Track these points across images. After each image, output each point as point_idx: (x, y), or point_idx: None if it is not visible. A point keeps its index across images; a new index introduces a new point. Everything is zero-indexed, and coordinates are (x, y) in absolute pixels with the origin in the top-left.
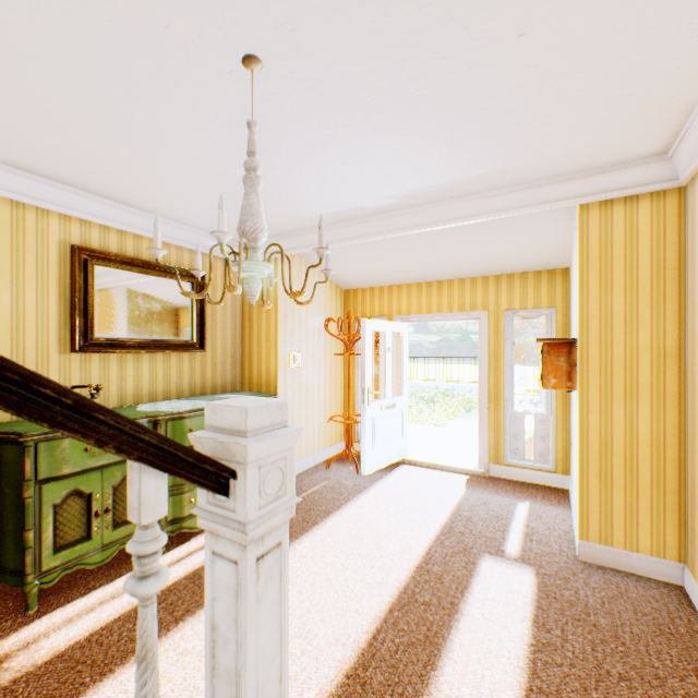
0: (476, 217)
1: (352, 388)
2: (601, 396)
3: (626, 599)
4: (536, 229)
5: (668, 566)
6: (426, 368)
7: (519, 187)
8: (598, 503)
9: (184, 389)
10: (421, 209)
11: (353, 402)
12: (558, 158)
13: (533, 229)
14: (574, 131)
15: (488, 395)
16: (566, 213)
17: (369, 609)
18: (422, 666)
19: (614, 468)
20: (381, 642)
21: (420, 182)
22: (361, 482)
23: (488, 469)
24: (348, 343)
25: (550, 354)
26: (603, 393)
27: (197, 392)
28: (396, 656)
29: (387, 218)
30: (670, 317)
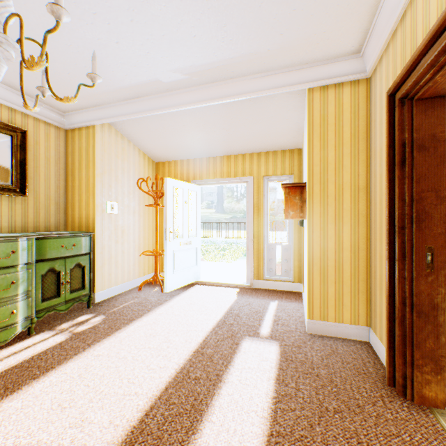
0: (241, 95)
1: (161, 233)
2: (321, 219)
3: (337, 354)
4: (281, 114)
5: (360, 330)
6: (222, 232)
7: (270, 72)
8: (319, 293)
9: (3, 227)
10: (203, 88)
11: (162, 243)
12: (294, 45)
13: (280, 114)
14: (304, 15)
15: (253, 233)
16: (300, 101)
17: (147, 390)
18: (185, 433)
19: (329, 268)
20: (152, 418)
21: (198, 57)
22: (163, 298)
23: (253, 283)
24: (156, 197)
25: (290, 195)
26: (322, 217)
27: (18, 230)
28: (163, 427)
29: (179, 94)
30: (361, 165)
